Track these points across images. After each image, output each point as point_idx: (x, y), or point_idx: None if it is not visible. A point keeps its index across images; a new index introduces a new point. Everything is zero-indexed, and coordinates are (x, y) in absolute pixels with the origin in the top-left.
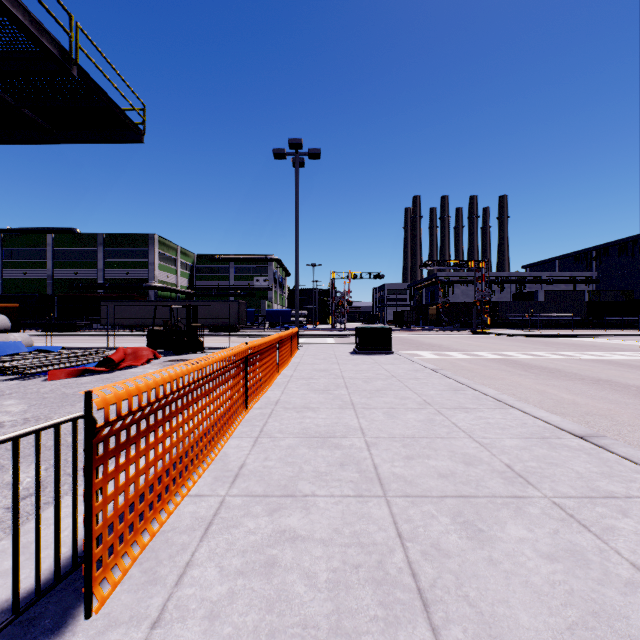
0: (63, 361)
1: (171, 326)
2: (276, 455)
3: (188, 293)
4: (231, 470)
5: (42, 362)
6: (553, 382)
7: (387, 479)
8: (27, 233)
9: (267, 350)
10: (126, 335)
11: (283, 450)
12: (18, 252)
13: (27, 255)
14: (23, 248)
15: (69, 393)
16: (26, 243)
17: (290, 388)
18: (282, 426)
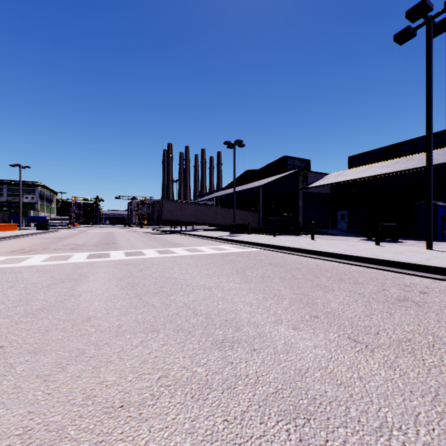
0: None
1: None
2: None
3: None
4: None
5: None
6: (69, 233)
7: None
8: None
9: None
10: None
11: None
12: None
13: None
14: None
15: None
16: None
17: None
18: None
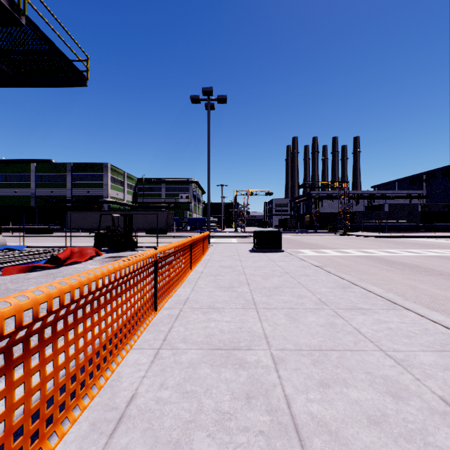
0: (20, 258)
1: (113, 230)
2: (174, 379)
3: (132, 206)
4: (116, 407)
5: (2, 260)
6: (418, 277)
7: (306, 428)
8: (17, 163)
9: (180, 252)
10: (85, 236)
11: (183, 370)
12: (10, 176)
13: (17, 178)
14: (14, 173)
15: (11, 288)
16: (16, 170)
17: (199, 285)
18: (186, 332)
